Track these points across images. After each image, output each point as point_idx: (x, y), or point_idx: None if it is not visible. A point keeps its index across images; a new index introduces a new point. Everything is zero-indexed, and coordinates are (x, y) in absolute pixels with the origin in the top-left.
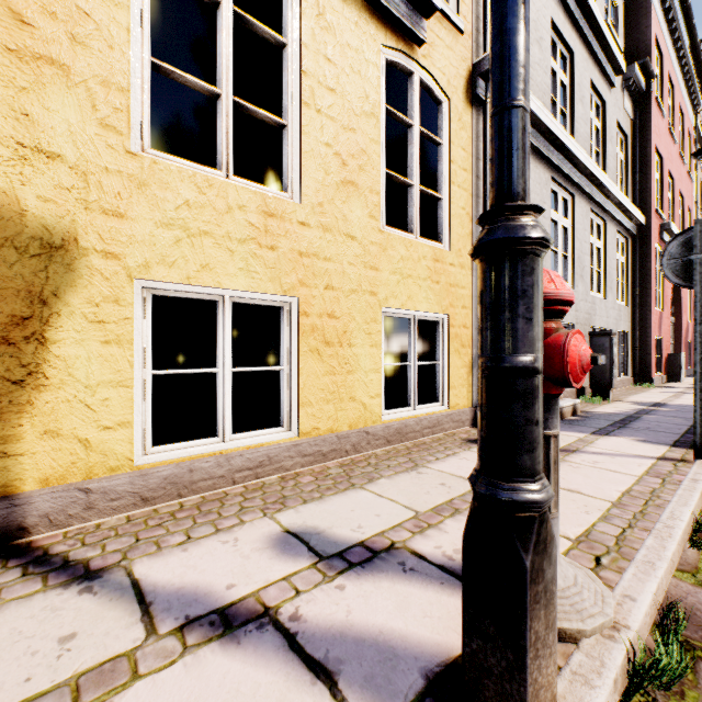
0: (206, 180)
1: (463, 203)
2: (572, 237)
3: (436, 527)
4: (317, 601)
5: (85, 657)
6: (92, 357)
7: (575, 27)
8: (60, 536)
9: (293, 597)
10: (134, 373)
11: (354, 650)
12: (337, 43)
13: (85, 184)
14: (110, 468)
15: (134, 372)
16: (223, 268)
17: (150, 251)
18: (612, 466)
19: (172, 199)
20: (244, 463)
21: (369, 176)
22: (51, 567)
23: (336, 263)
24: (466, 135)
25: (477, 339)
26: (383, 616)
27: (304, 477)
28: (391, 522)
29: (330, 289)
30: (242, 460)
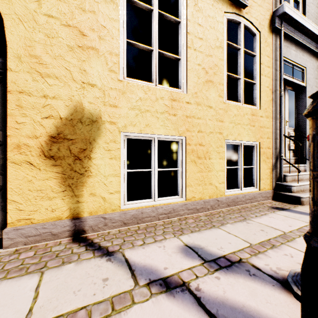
0: (147, 88)
1: (267, 84)
2: None
3: (263, 253)
4: (207, 283)
5: (113, 289)
6: (106, 164)
7: None
8: (96, 235)
9: (195, 278)
10: (120, 171)
11: (231, 313)
12: (203, 16)
13: (103, 95)
14: (112, 209)
15: (120, 170)
16: (154, 125)
17: (126, 120)
18: None
19: (134, 97)
20: (163, 211)
21: (218, 76)
22: (95, 248)
23: (203, 120)
24: (269, 49)
25: (309, 161)
26: (243, 298)
27: (189, 220)
28: (237, 247)
29: (200, 132)
30: (162, 209)
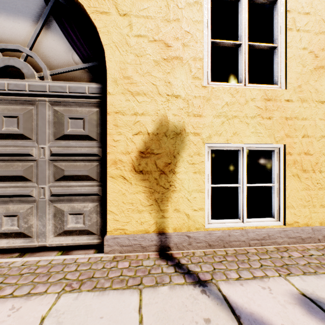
0: (235, 90)
1: None
2: None
3: None
4: None
5: None
6: (190, 179)
7: None
8: (181, 254)
9: None
10: (204, 186)
11: None
12: None
13: (187, 105)
14: (196, 228)
15: (204, 185)
16: (243, 133)
17: (211, 130)
18: None
19: (220, 103)
20: (254, 236)
21: None
22: (183, 271)
23: (309, 120)
24: None
25: None
26: None
27: (292, 252)
28: None
29: (306, 137)
30: (253, 234)
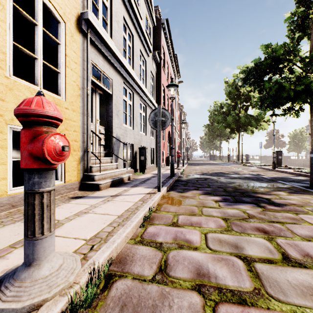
0: None
1: (74, 79)
2: (133, 109)
3: (2, 257)
4: None
5: None
6: None
7: (134, 25)
8: None
9: None
10: None
11: None
12: None
13: None
14: None
15: None
16: None
17: None
18: (129, 199)
19: None
20: None
21: None
22: None
23: None
24: (77, 46)
25: None
26: None
27: None
28: None
29: None
30: None
